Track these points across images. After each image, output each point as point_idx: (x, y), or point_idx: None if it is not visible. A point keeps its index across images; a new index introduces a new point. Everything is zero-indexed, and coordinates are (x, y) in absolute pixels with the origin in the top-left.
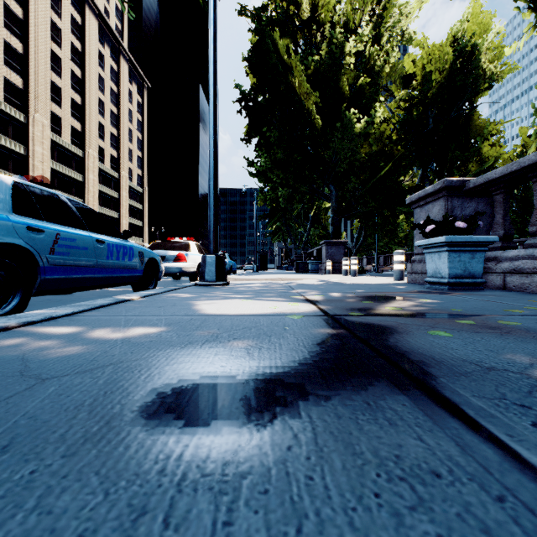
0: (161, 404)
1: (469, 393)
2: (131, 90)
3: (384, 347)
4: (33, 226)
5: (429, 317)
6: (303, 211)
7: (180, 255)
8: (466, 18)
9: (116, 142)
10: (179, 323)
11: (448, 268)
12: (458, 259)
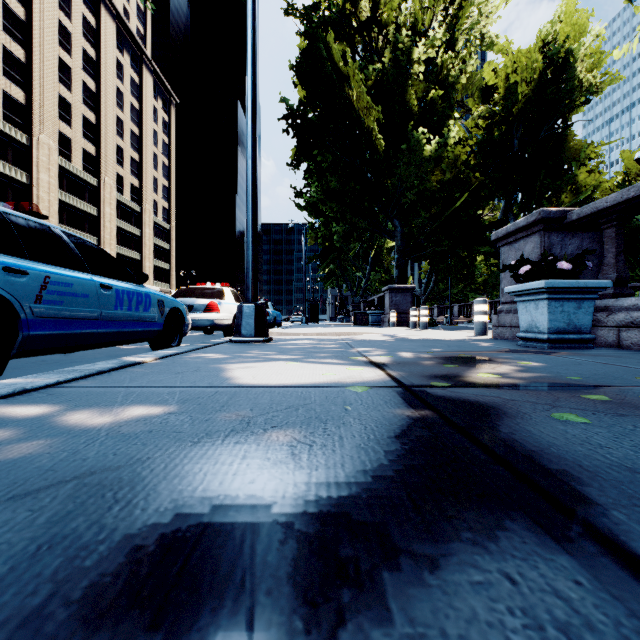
0: (129, 582)
1: None
2: (155, 106)
3: (497, 443)
4: (11, 267)
5: (541, 389)
6: (361, 251)
7: (212, 304)
8: (559, 18)
9: (137, 168)
10: (198, 399)
11: (548, 320)
12: (560, 309)
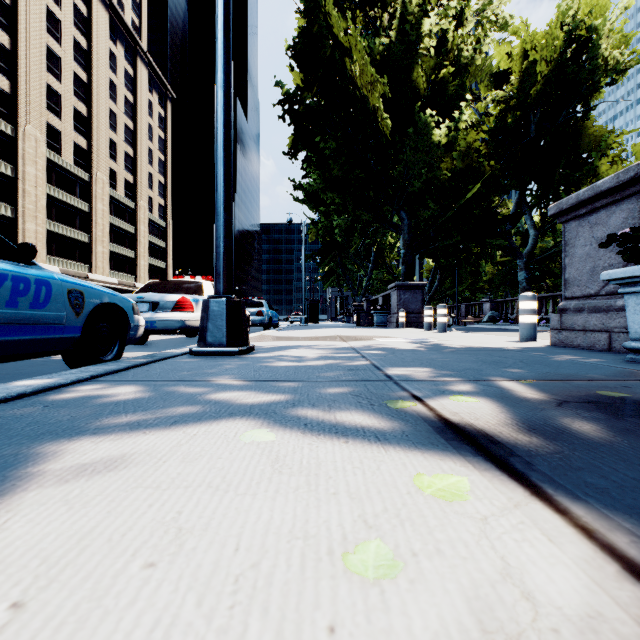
0: None
1: None
2: (151, 100)
3: None
4: None
5: None
6: (363, 248)
7: (183, 301)
8: None
9: (132, 164)
10: None
11: None
12: None
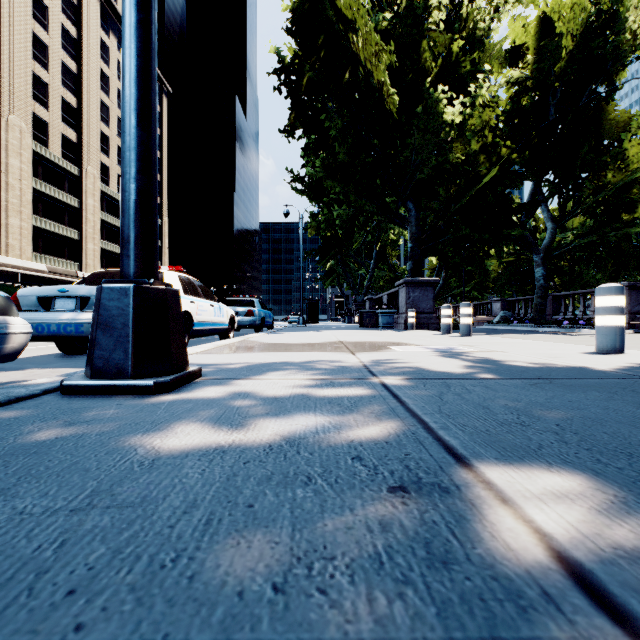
0: None
1: None
2: None
3: None
4: None
5: None
6: (364, 245)
7: None
8: None
9: None
10: None
11: None
12: None
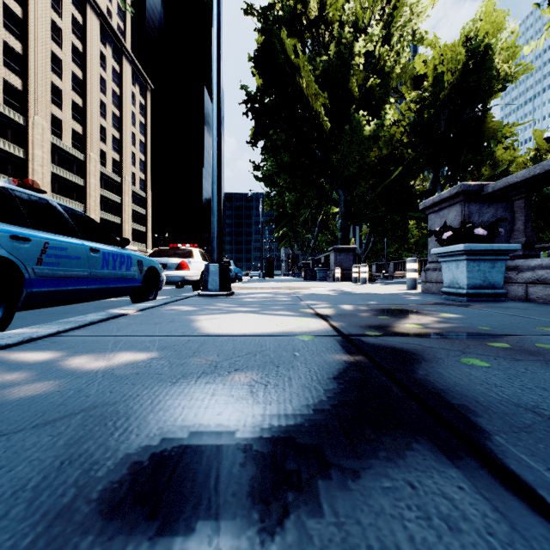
0: (131, 487)
1: (542, 465)
2: (134, 92)
3: (414, 383)
4: (17, 235)
5: (455, 338)
6: (310, 216)
7: (183, 263)
8: (479, 17)
9: (118, 145)
10: (175, 346)
11: (467, 278)
12: (477, 269)
